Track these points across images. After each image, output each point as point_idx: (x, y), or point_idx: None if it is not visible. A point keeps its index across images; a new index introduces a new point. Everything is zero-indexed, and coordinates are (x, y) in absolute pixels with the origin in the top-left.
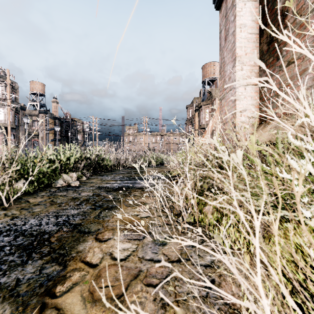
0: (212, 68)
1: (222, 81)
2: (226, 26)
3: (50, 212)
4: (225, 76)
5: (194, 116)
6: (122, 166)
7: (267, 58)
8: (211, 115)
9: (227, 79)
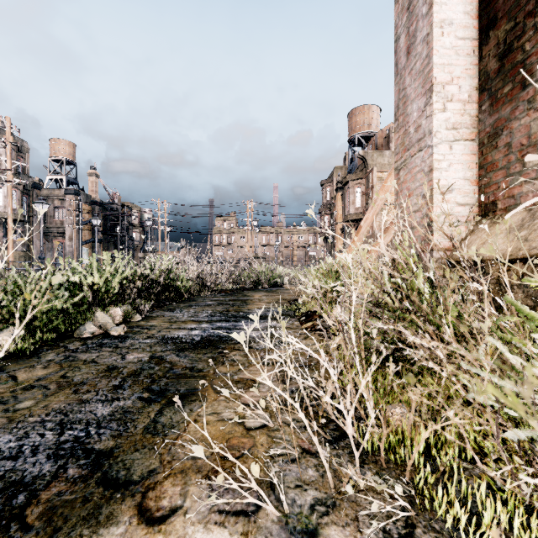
0: (366, 117)
1: (401, 133)
2: (411, 27)
3: (52, 410)
4: (409, 123)
5: (334, 199)
6: (209, 290)
7: (498, 86)
8: (365, 198)
9: (413, 129)
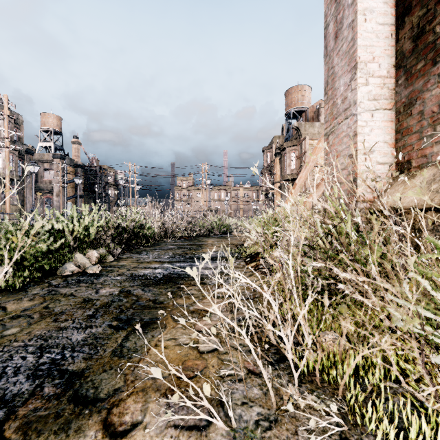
0: (299, 95)
1: (330, 105)
2: (338, 16)
3: (34, 336)
4: (336, 96)
5: (273, 163)
6: (171, 236)
7: (412, 63)
8: (298, 161)
9: (340, 101)
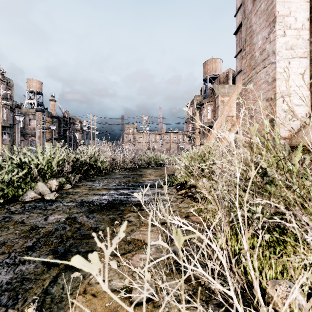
0: (213, 65)
1: (248, 58)
2: None
3: None
4: (254, 50)
5: (194, 114)
6: (119, 168)
7: None
8: (213, 113)
9: (258, 53)
